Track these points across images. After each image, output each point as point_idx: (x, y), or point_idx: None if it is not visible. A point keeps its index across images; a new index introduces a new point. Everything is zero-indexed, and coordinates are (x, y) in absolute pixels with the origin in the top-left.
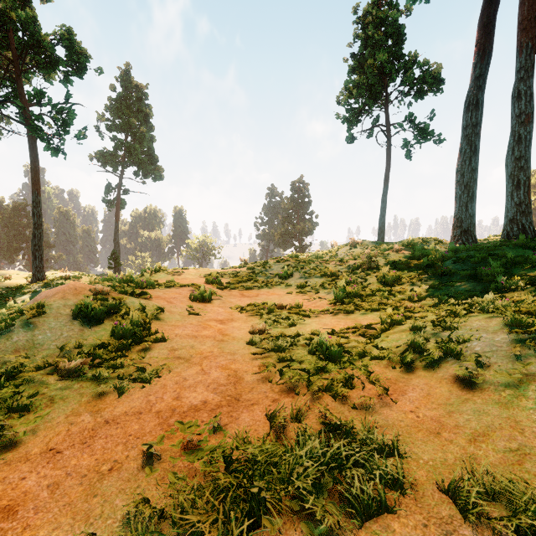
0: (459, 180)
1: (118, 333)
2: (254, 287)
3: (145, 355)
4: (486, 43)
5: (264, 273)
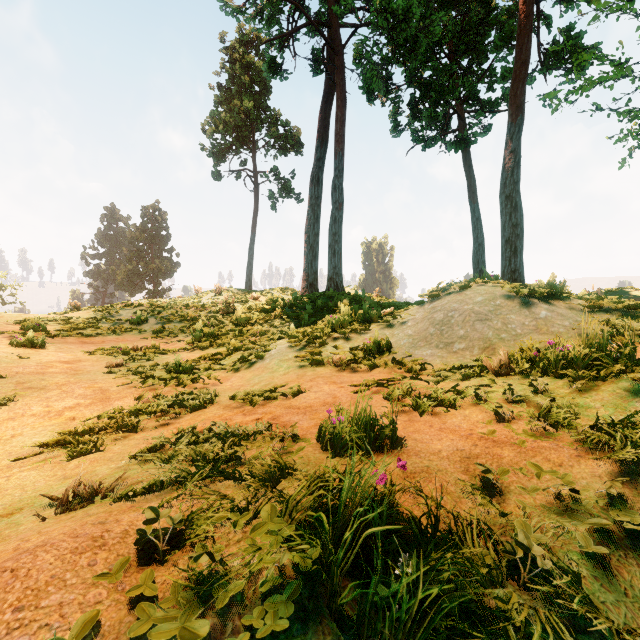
0: (307, 241)
1: None
2: (97, 334)
3: None
4: (324, 133)
5: (109, 319)
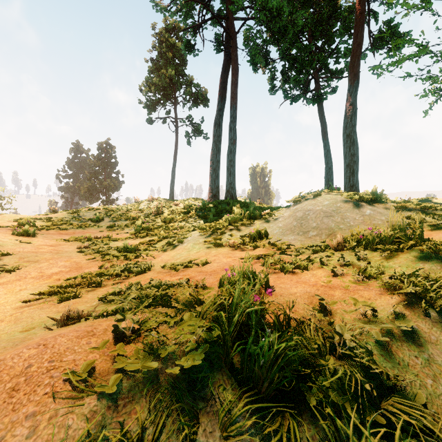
0: (211, 166)
1: None
2: (69, 228)
3: None
4: (223, 92)
5: (77, 218)
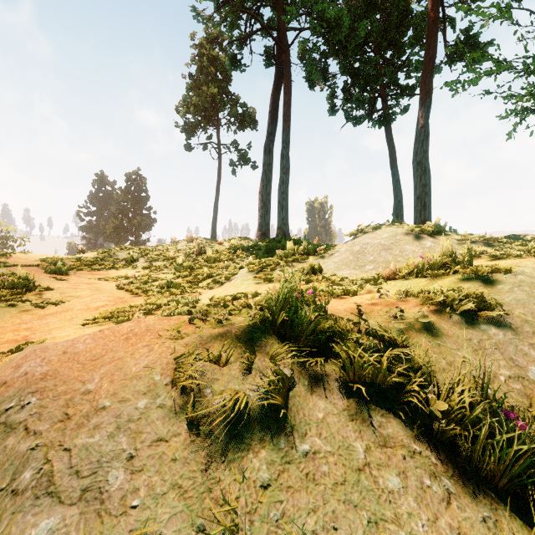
0: (260, 199)
1: (9, 284)
2: (101, 269)
3: (41, 296)
4: (274, 113)
5: (109, 258)
